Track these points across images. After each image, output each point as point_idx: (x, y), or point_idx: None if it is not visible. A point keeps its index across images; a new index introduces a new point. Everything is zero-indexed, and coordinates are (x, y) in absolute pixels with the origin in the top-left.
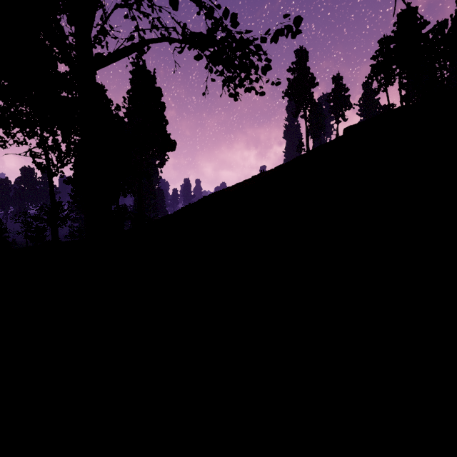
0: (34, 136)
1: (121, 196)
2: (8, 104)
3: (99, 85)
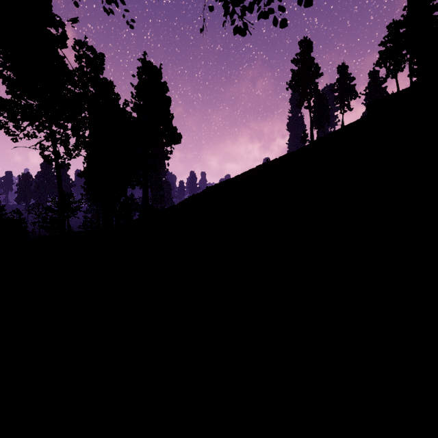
0: (43, 129)
1: (128, 187)
2: (16, 97)
3: (107, 80)
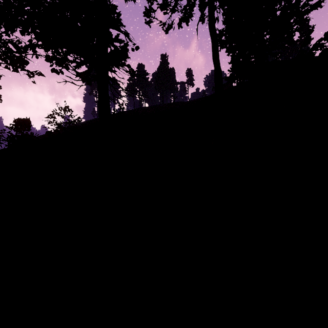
0: None
1: None
2: None
3: None
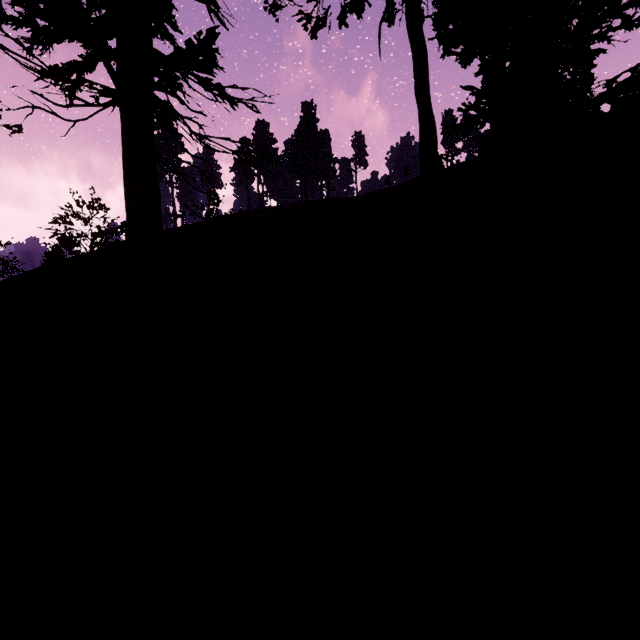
0: None
1: None
2: None
3: None
